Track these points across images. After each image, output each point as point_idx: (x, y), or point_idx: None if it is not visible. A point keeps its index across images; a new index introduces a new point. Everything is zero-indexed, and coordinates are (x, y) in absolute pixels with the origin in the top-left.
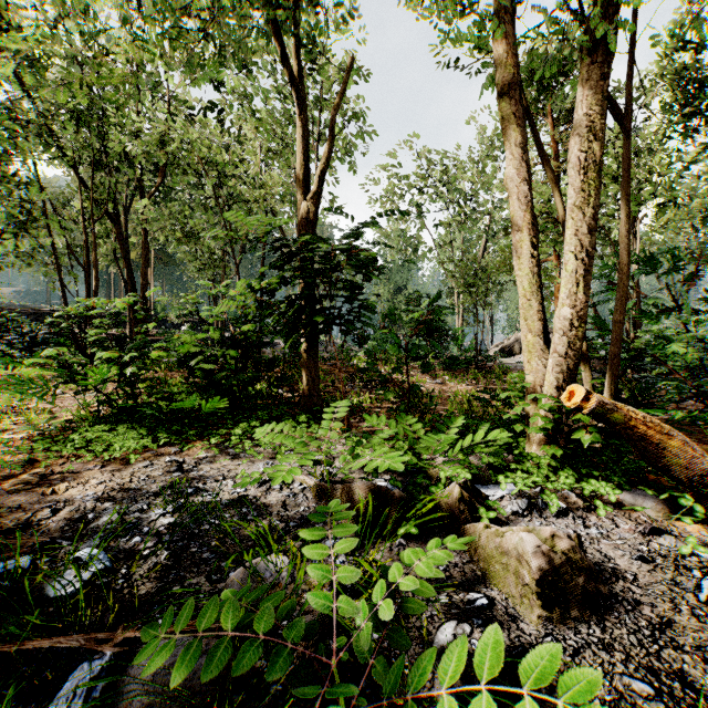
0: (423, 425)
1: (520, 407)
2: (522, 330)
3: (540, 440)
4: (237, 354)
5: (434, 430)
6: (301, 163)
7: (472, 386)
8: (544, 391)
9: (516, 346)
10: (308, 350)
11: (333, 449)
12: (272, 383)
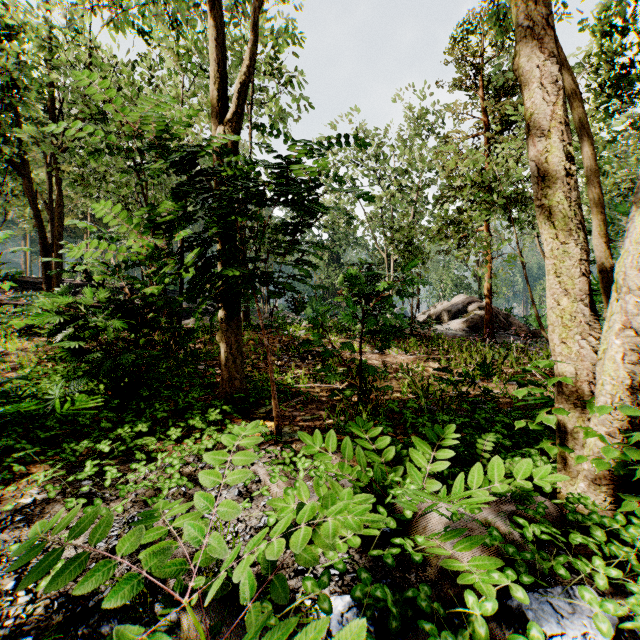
0: (384, 429)
1: (553, 416)
2: (551, 291)
3: (597, 477)
4: (123, 326)
5: (412, 451)
6: (218, 75)
7: (415, 356)
8: (604, 392)
9: (443, 314)
10: (227, 319)
11: (253, 473)
12: (181, 362)
